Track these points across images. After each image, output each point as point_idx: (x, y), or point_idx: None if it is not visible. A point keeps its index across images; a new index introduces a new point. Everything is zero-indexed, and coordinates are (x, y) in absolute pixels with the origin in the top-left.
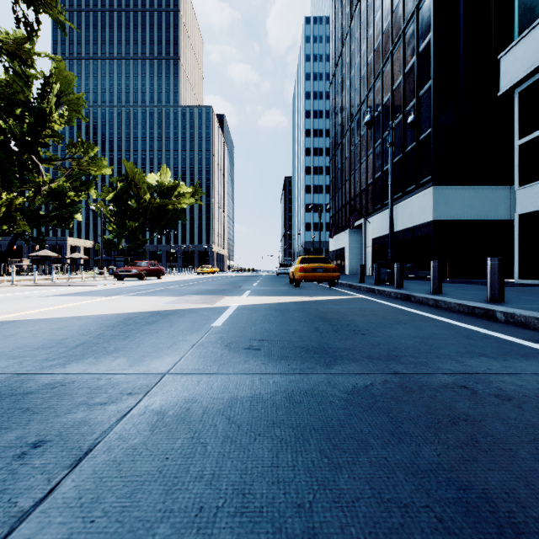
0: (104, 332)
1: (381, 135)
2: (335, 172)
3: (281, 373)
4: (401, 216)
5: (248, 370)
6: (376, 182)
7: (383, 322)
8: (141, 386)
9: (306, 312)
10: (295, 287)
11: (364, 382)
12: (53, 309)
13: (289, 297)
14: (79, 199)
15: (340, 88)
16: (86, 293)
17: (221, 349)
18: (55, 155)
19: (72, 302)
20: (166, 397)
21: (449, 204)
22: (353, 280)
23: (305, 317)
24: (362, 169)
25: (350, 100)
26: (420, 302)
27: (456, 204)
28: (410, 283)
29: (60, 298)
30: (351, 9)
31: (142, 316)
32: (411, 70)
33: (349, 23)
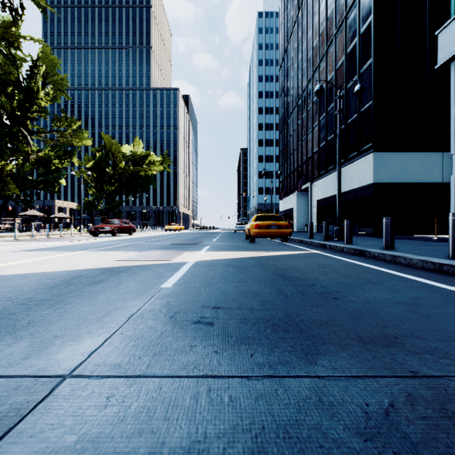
0: (36, 295)
1: (325, 109)
2: (284, 143)
3: (242, 375)
4: (343, 179)
5: (193, 367)
6: (320, 150)
7: (350, 281)
8: (8, 411)
9: (264, 268)
10: (250, 243)
11: (377, 401)
12: (7, 265)
13: (246, 252)
14: (63, 166)
15: (289, 71)
16: (55, 248)
17: (164, 322)
18: (42, 128)
19: (32, 258)
20: (29, 452)
21: (388, 168)
22: (302, 236)
23: (264, 275)
24: (308, 140)
25: (298, 80)
26: (376, 258)
27: (394, 168)
28: (356, 239)
29: (25, 253)
30: (298, 1)
31: (92, 273)
32: (353, 50)
33: (296, 13)
